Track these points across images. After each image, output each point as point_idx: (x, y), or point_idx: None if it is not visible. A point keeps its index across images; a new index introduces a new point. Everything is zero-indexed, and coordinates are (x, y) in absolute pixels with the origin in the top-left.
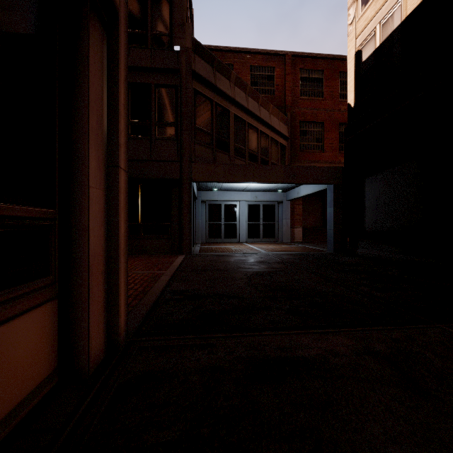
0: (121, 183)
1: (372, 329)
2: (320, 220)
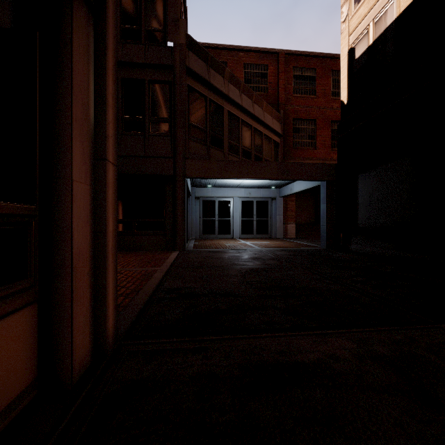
0: (109, 177)
1: (373, 330)
2: (312, 216)
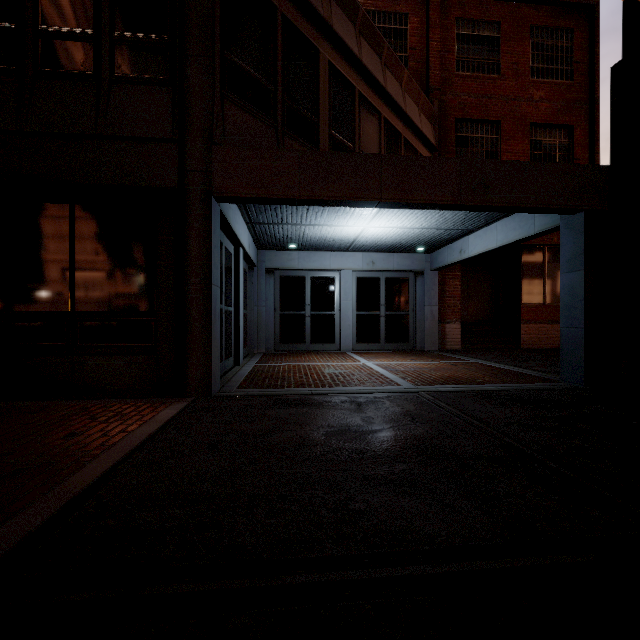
0: None
1: None
2: (489, 308)
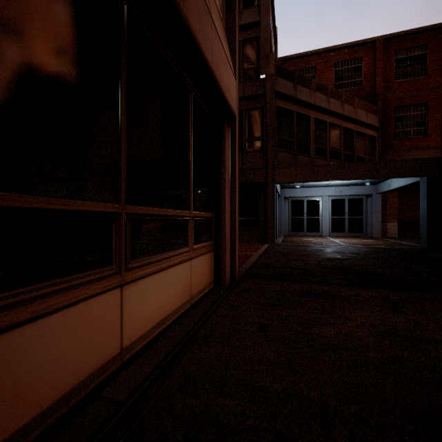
0: (236, 199)
1: (399, 292)
2: None
